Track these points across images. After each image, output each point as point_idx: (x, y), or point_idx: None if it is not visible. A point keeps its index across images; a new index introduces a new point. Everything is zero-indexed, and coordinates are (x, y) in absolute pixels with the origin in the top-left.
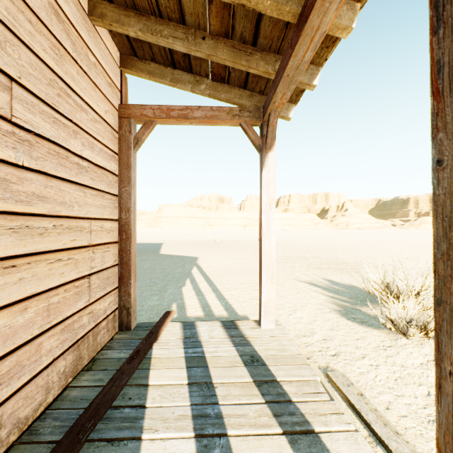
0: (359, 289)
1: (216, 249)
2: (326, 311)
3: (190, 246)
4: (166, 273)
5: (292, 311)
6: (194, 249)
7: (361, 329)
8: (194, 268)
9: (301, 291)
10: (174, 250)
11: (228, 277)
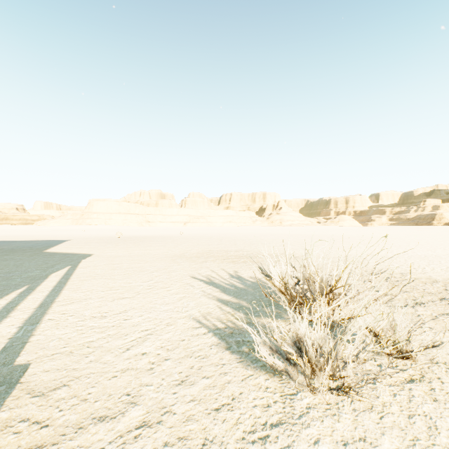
0: (269, 287)
1: (131, 245)
2: (201, 333)
3: (100, 242)
4: (2, 279)
5: (141, 338)
6: (101, 245)
7: (239, 372)
8: (63, 269)
9: (188, 297)
10: (72, 247)
11: (98, 280)
